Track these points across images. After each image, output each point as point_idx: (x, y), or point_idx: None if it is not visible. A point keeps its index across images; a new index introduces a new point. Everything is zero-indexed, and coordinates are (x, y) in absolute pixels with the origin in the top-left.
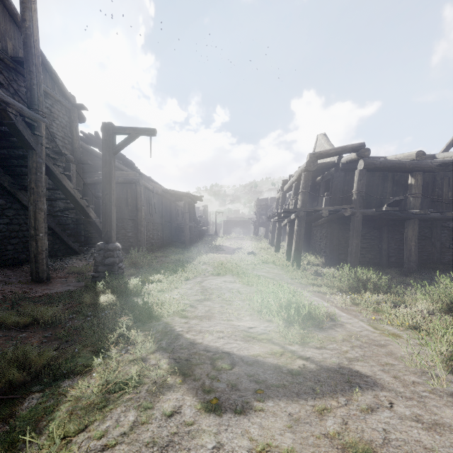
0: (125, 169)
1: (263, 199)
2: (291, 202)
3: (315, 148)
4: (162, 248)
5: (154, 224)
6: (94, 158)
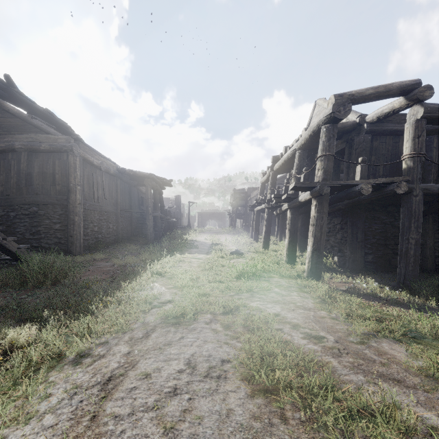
0: (52, 132)
1: (240, 190)
2: (295, 178)
3: (311, 118)
4: (114, 245)
5: (102, 212)
6: (4, 113)
